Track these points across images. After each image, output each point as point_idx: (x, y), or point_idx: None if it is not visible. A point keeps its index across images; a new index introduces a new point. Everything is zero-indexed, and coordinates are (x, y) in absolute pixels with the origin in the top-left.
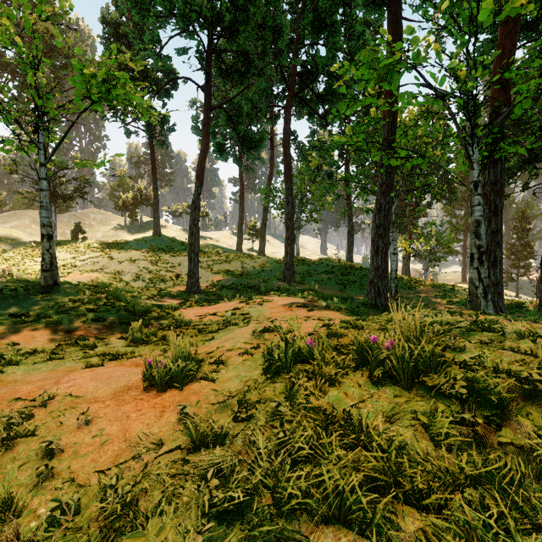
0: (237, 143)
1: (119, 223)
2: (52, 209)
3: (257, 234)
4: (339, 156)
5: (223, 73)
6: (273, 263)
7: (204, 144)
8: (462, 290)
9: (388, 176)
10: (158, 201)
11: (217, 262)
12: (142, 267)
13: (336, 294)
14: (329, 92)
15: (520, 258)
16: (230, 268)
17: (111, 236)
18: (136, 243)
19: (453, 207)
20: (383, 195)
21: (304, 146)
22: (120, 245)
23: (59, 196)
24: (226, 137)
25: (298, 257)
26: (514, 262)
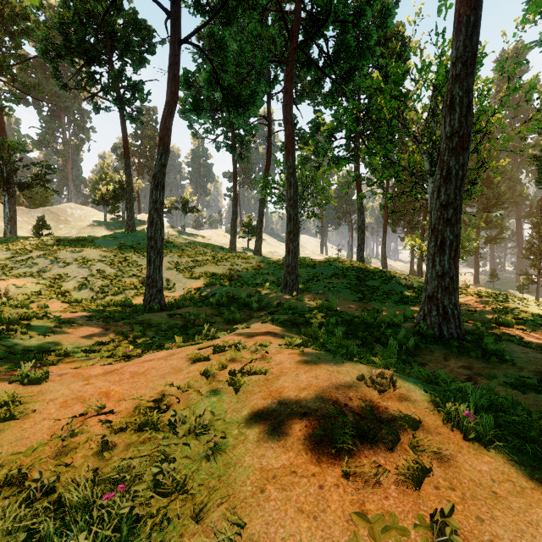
0: (230, 129)
1: (100, 219)
2: (6, 199)
3: (253, 231)
4: (347, 139)
5: (203, 5)
6: (271, 265)
7: (170, 93)
8: (519, 300)
9: (463, 121)
10: (132, 189)
11: (200, 264)
12: (95, 270)
13: (356, 307)
14: (342, 46)
15: (540, 258)
16: (217, 271)
17: (86, 233)
18: (103, 240)
19: (465, 203)
20: (453, 153)
21: (305, 134)
22: (82, 242)
23: (14, 184)
24: (218, 124)
25: (300, 257)
26: (535, 263)
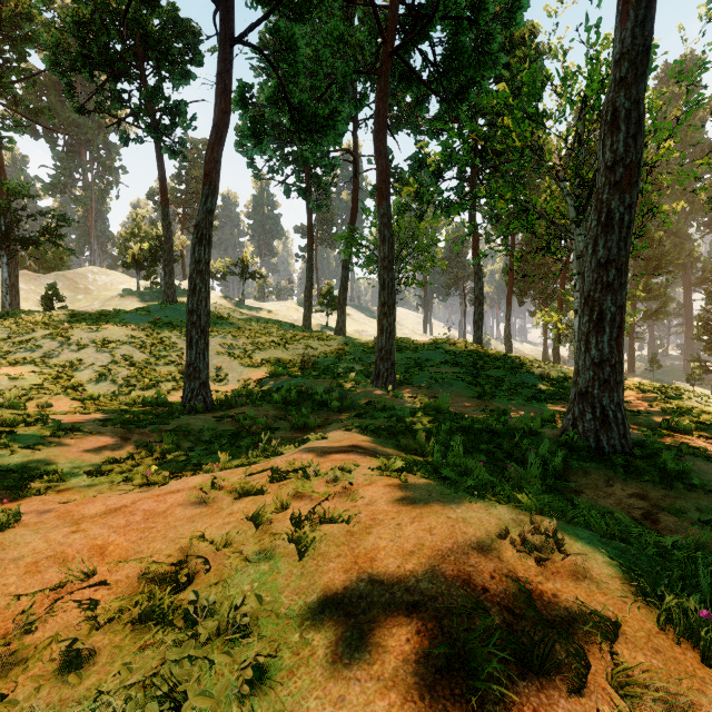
0: (303, 168)
1: (132, 287)
2: (4, 261)
3: (334, 304)
4: (460, 179)
5: None
6: (358, 348)
7: (219, 111)
8: (696, 396)
9: (630, 143)
10: (172, 246)
11: (262, 347)
12: (120, 355)
13: (474, 405)
14: (454, 52)
15: None
16: (285, 357)
17: (113, 306)
18: (132, 314)
19: None
20: (616, 189)
21: (403, 174)
22: (105, 317)
23: (16, 241)
24: (288, 161)
25: (397, 338)
26: (710, 346)
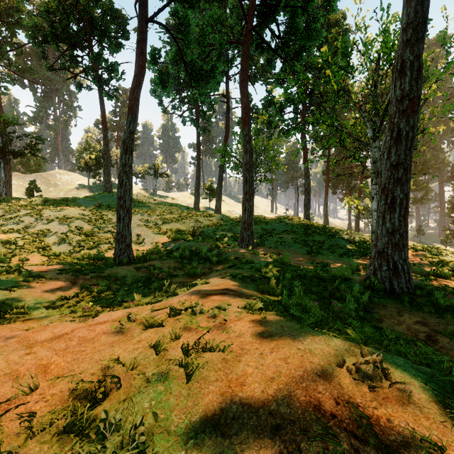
0: (194, 106)
1: (84, 183)
2: (1, 166)
3: (214, 193)
4: (295, 113)
5: None
6: (229, 222)
7: (138, 66)
8: (451, 253)
9: (413, 84)
10: (109, 156)
11: (167, 221)
12: (74, 226)
13: (305, 259)
14: (292, 29)
15: None
16: (182, 227)
17: (72, 195)
18: (84, 200)
19: None
20: (403, 115)
21: (258, 110)
22: (66, 202)
23: (9, 153)
24: (184, 101)
25: (255, 215)
26: None
